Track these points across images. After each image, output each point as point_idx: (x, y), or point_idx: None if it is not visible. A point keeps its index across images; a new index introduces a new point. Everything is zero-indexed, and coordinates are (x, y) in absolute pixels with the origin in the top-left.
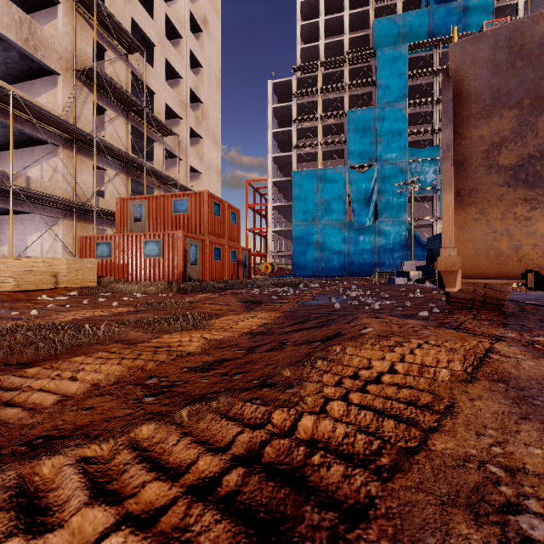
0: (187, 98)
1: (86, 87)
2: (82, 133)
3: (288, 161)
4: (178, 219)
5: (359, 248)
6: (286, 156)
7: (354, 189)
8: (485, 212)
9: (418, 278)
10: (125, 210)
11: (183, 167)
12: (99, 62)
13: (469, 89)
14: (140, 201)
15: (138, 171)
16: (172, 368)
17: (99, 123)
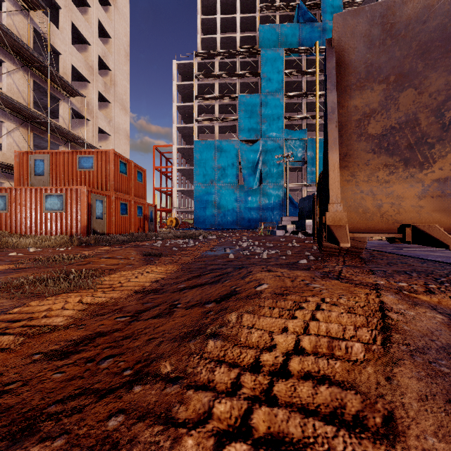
0: (95, 63)
1: None
2: None
3: (190, 132)
4: (83, 175)
5: (248, 206)
6: (188, 127)
7: (244, 158)
8: (355, 174)
9: (293, 230)
10: (25, 164)
11: (91, 127)
12: None
13: (348, 61)
14: (42, 156)
15: (42, 127)
16: (13, 359)
17: None
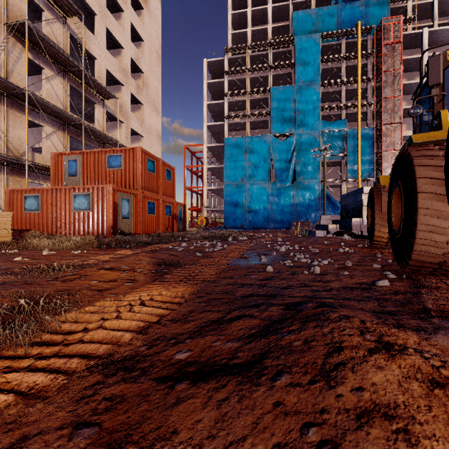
0: (128, 66)
1: (20, 43)
2: (12, 85)
3: (221, 130)
4: (112, 174)
5: (281, 204)
6: (218, 125)
7: (276, 154)
8: None
9: (336, 231)
10: (59, 165)
11: (124, 129)
12: (38, 24)
13: None
14: (75, 157)
15: (78, 130)
16: None
17: (37, 82)
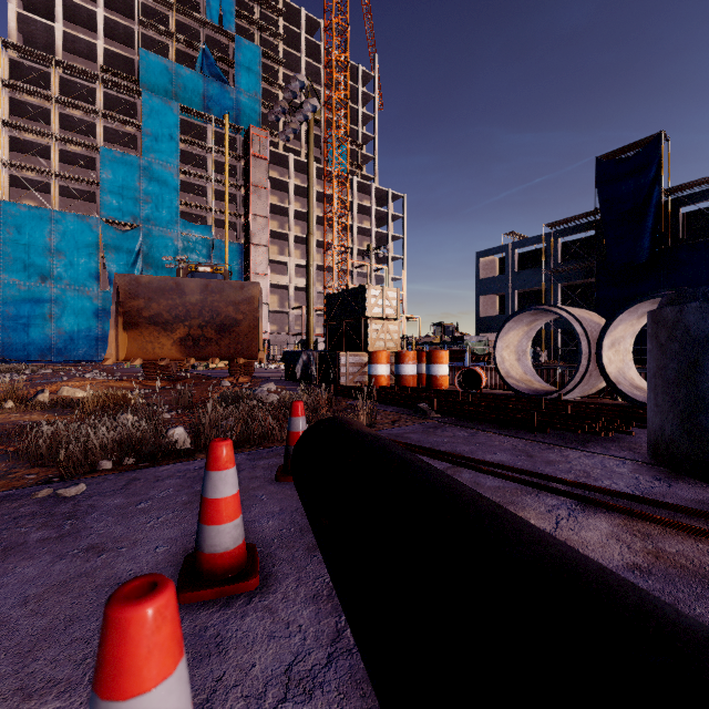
0: None
1: None
2: None
3: None
4: None
5: None
6: None
7: (111, 250)
8: (143, 333)
9: None
10: None
11: None
12: None
13: (125, 289)
14: None
15: None
16: None
17: None
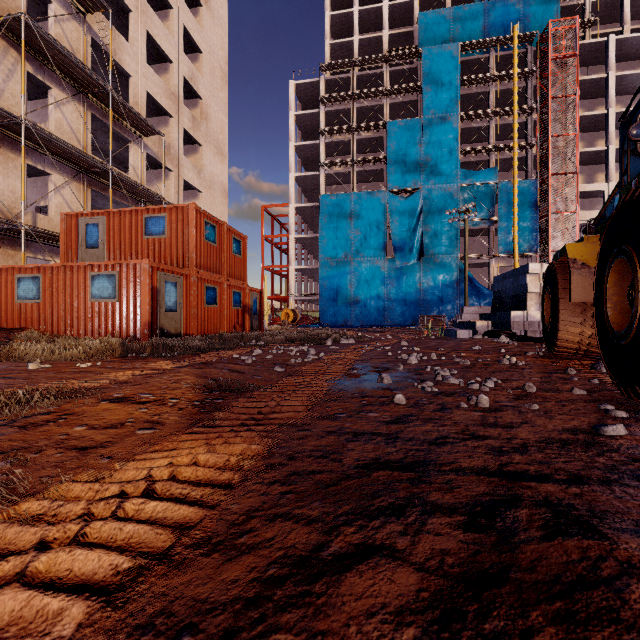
0: (179, 89)
1: (14, 49)
2: None
3: (315, 183)
4: (151, 245)
5: (402, 291)
6: (311, 177)
7: (395, 218)
8: None
9: (488, 330)
10: (73, 231)
11: (173, 180)
12: (44, 23)
13: None
14: (96, 219)
15: (104, 180)
16: None
17: (43, 110)
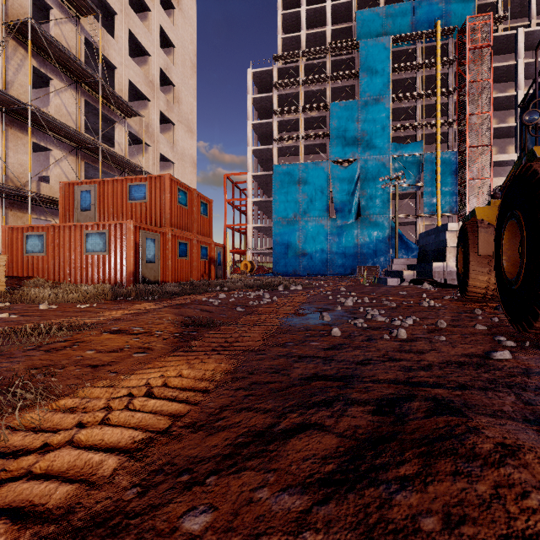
0: (156, 78)
1: (22, 47)
2: (11, 98)
3: (269, 155)
4: (134, 208)
5: (342, 246)
6: (266, 150)
7: (336, 184)
8: None
9: (414, 278)
10: (70, 197)
11: (151, 154)
12: (46, 25)
13: None
14: (89, 187)
15: (95, 154)
16: None
17: (45, 96)
